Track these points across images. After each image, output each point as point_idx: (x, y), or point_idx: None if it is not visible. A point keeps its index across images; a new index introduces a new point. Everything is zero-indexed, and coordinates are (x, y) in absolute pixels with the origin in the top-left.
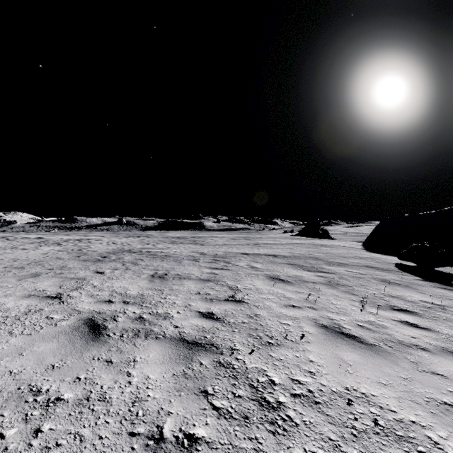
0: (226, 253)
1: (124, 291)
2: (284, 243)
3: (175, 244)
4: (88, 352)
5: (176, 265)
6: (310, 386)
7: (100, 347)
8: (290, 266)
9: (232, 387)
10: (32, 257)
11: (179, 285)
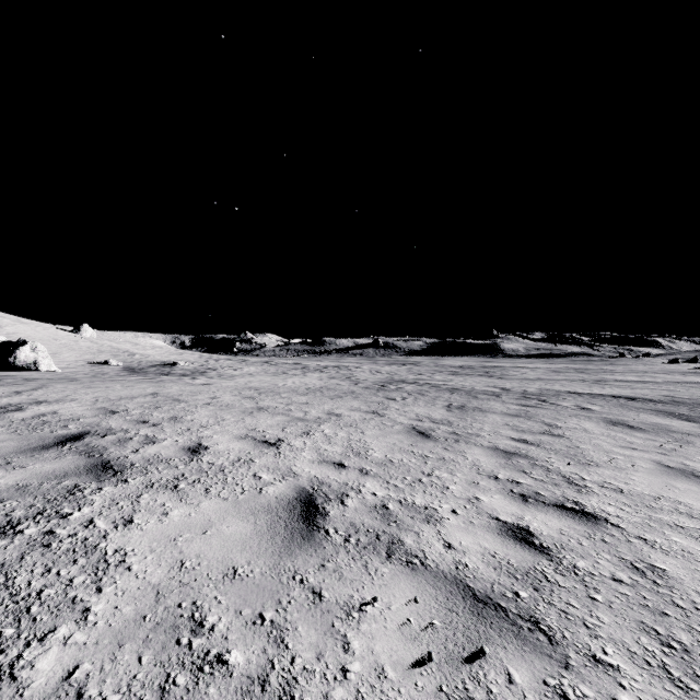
0: (541, 390)
1: (428, 415)
2: (663, 380)
3: (459, 376)
4: (428, 443)
5: (471, 398)
6: (621, 487)
7: (434, 442)
8: (654, 413)
9: (546, 474)
10: (314, 382)
11: (482, 417)
